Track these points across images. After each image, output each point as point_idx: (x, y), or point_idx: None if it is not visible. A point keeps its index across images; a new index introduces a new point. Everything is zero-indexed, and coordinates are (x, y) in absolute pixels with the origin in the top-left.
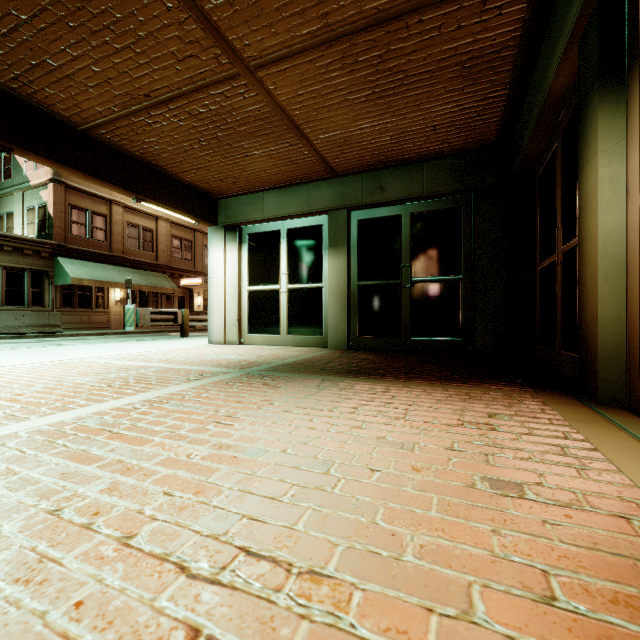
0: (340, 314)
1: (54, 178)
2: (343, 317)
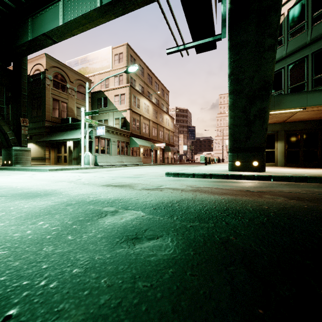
0: (282, 158)
1: (130, 108)
2: (283, 158)
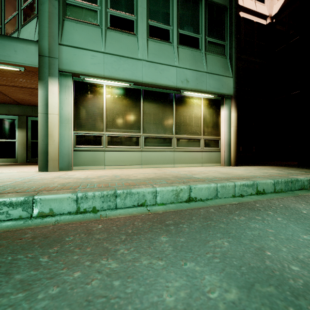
0: (23, 151)
1: None
2: (25, 152)
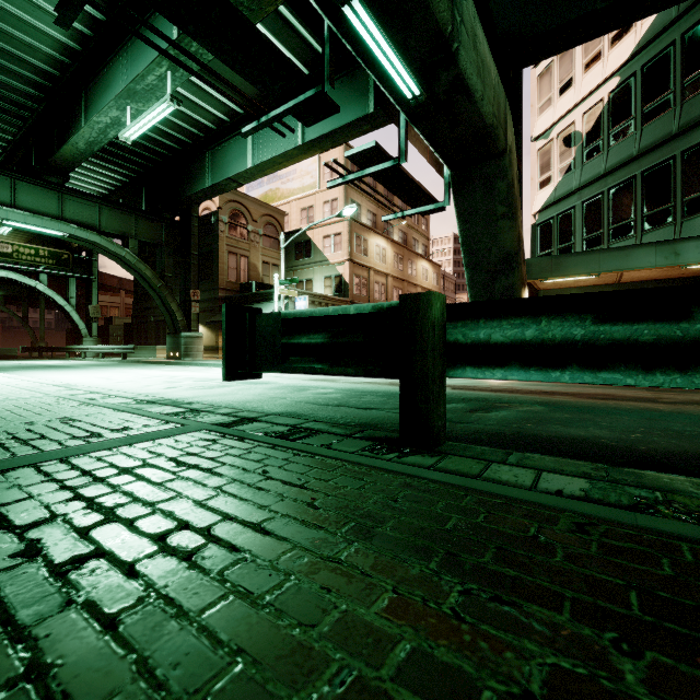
0: None
1: (350, 258)
2: None
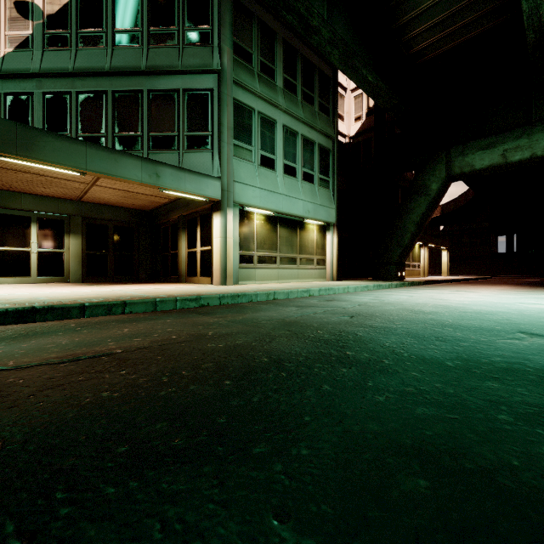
0: (78, 266)
1: None
2: (80, 267)
